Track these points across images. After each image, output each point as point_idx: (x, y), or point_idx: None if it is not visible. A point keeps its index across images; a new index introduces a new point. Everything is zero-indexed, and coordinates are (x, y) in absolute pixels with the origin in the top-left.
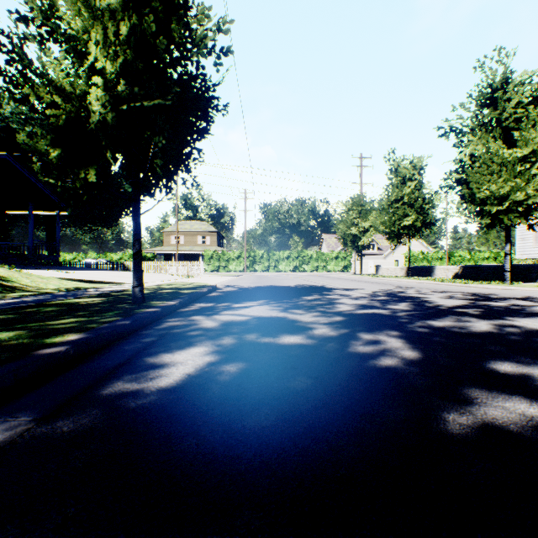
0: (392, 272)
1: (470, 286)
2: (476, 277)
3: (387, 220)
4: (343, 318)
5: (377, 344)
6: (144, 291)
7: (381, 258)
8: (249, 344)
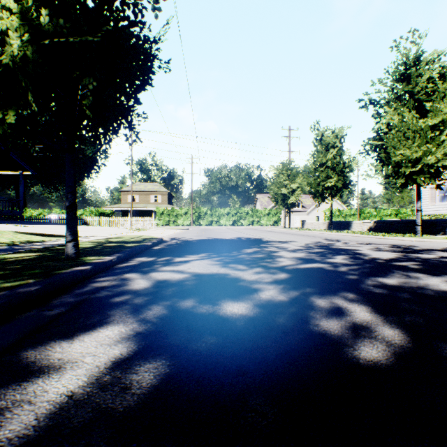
0: (315, 226)
1: (387, 238)
2: (387, 230)
3: (313, 181)
4: (288, 274)
5: (340, 315)
6: (78, 246)
7: (305, 214)
8: (181, 318)
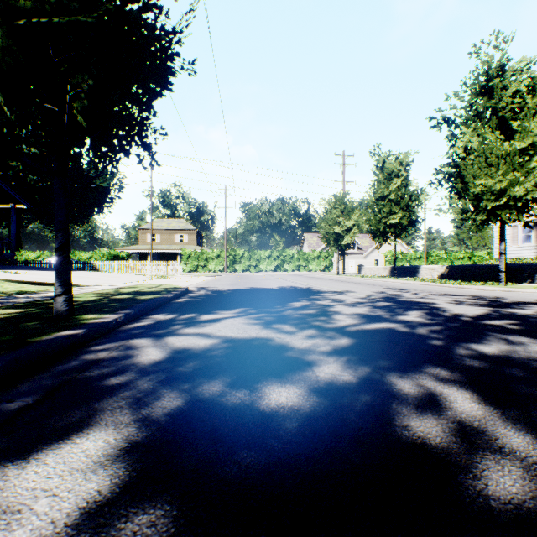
0: (375, 272)
1: (464, 287)
2: (462, 277)
3: (373, 218)
4: (350, 339)
5: (437, 408)
6: (72, 301)
7: (361, 258)
8: (203, 415)
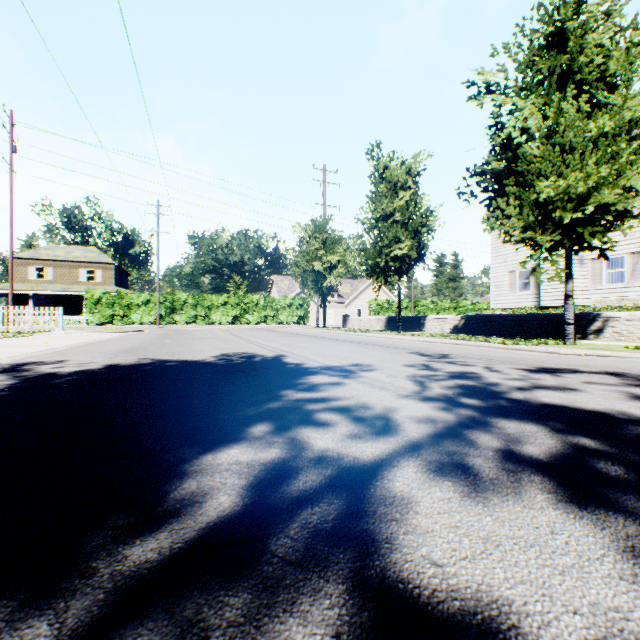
0: (366, 325)
1: (521, 348)
2: (484, 332)
3: (372, 246)
4: None
5: None
6: None
7: (342, 307)
8: None
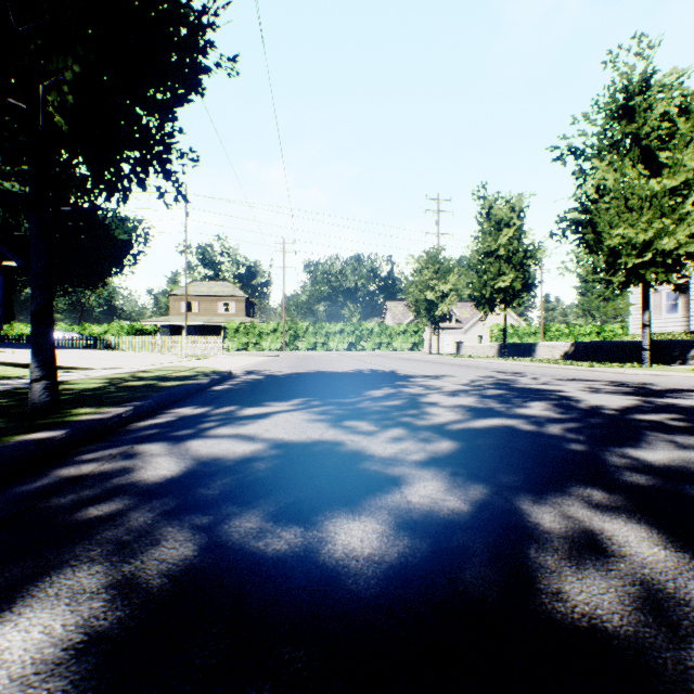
0: (478, 351)
1: (596, 370)
2: (592, 358)
3: (477, 280)
4: (454, 443)
5: (601, 556)
6: (56, 388)
7: (460, 333)
8: (224, 574)
